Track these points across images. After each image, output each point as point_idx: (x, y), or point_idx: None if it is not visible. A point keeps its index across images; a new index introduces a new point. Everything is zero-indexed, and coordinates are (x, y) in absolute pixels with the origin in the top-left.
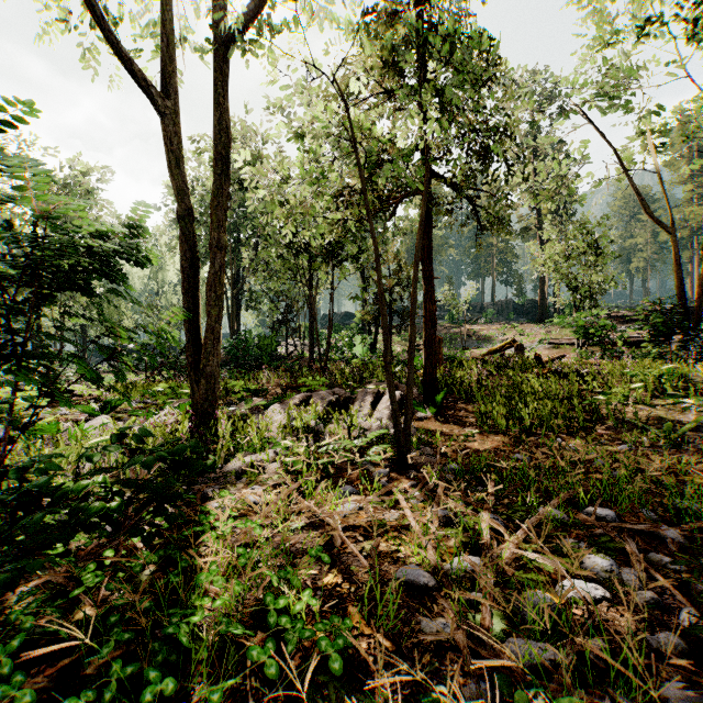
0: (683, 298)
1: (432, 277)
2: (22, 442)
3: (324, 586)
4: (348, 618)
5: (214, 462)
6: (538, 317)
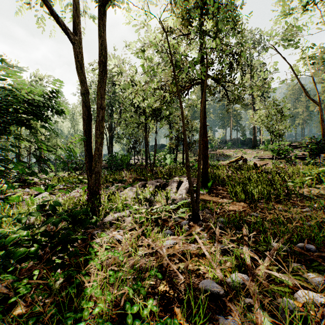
0: (324, 136)
1: (206, 125)
2: (1, 206)
3: (159, 292)
4: (175, 318)
5: (96, 220)
6: (252, 146)
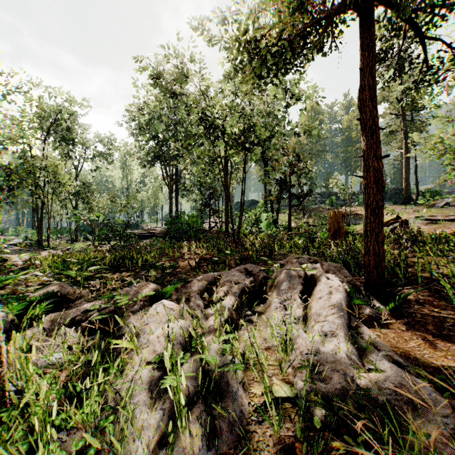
0: None
1: (377, 125)
2: None
3: None
4: None
5: None
6: (403, 200)
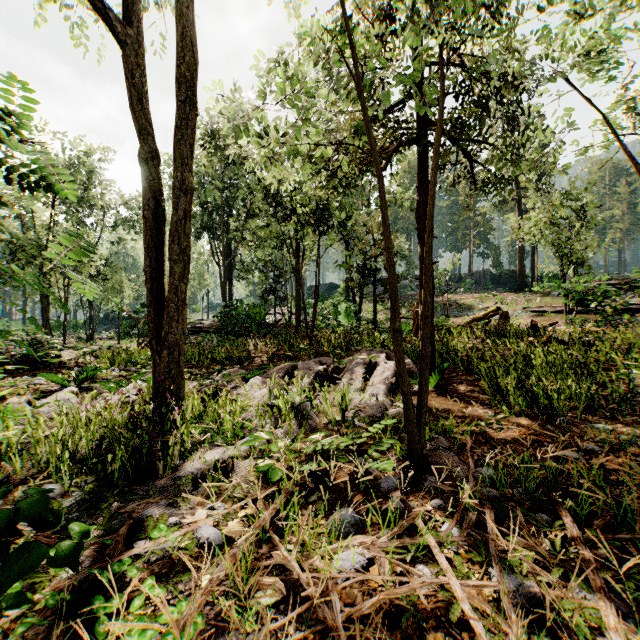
0: None
1: None
2: None
3: None
4: None
5: (78, 545)
6: (517, 287)
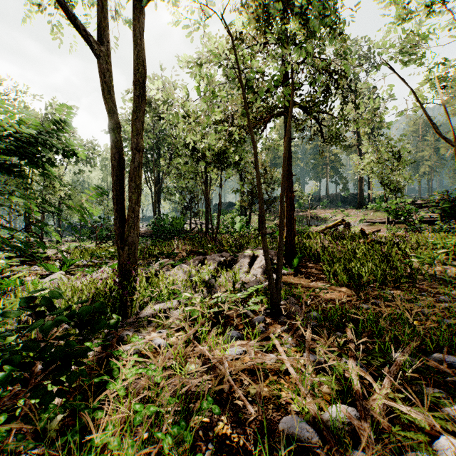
0: None
1: (291, 174)
2: None
3: (215, 437)
4: None
5: (117, 322)
6: (358, 205)
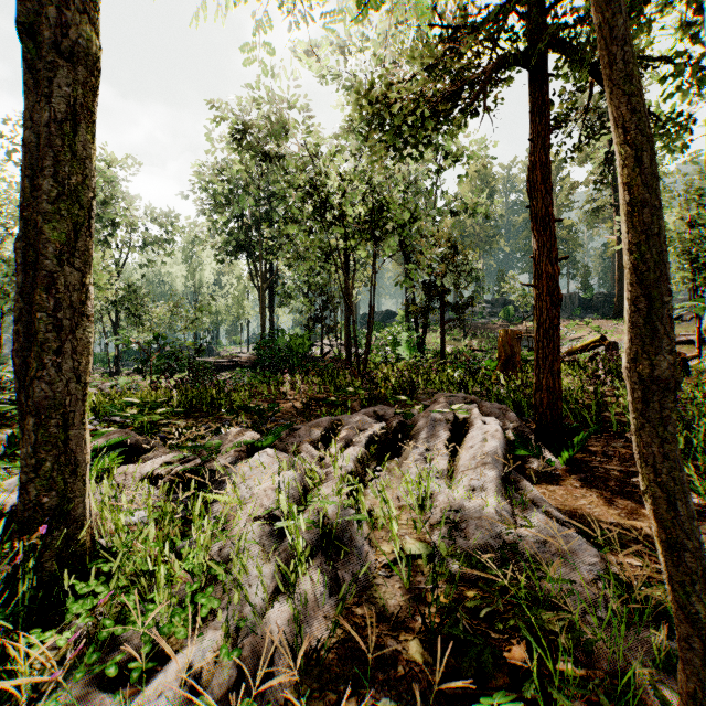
0: None
1: (552, 216)
2: None
3: None
4: None
5: None
6: (615, 312)
